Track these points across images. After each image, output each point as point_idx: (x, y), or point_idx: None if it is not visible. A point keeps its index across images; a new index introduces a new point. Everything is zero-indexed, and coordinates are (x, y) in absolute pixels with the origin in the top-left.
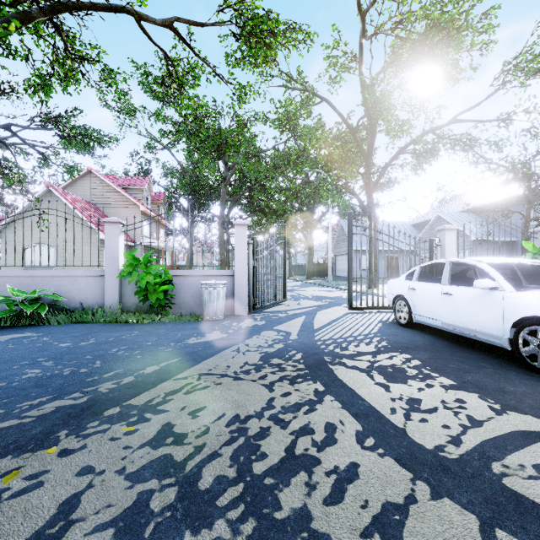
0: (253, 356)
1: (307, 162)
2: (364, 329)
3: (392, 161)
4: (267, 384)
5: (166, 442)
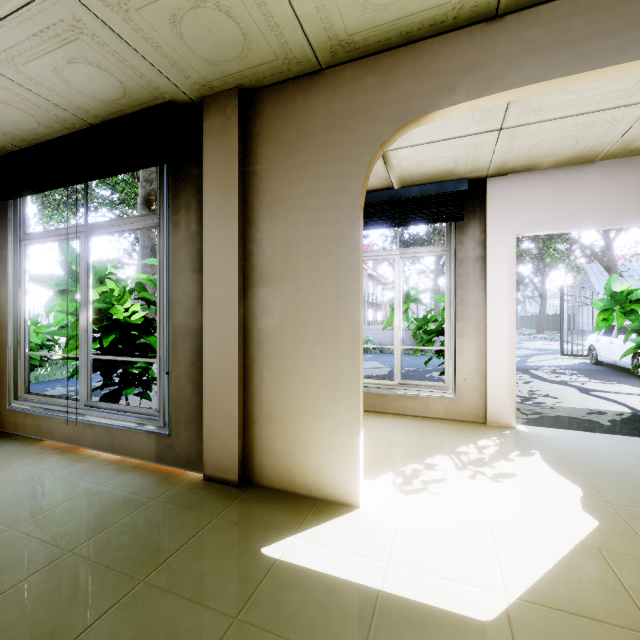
0: None
1: None
2: (561, 364)
3: None
4: None
5: None
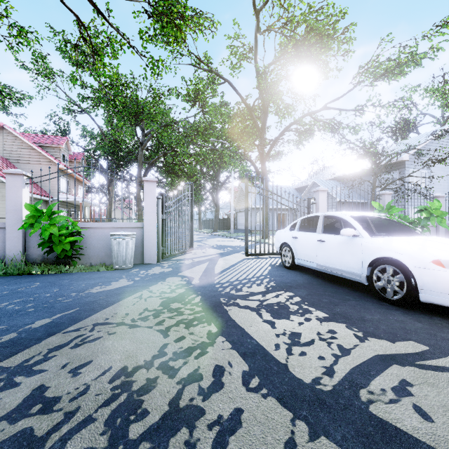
0: (154, 302)
1: (213, 133)
2: (256, 272)
3: (280, 136)
4: (162, 329)
5: (31, 412)
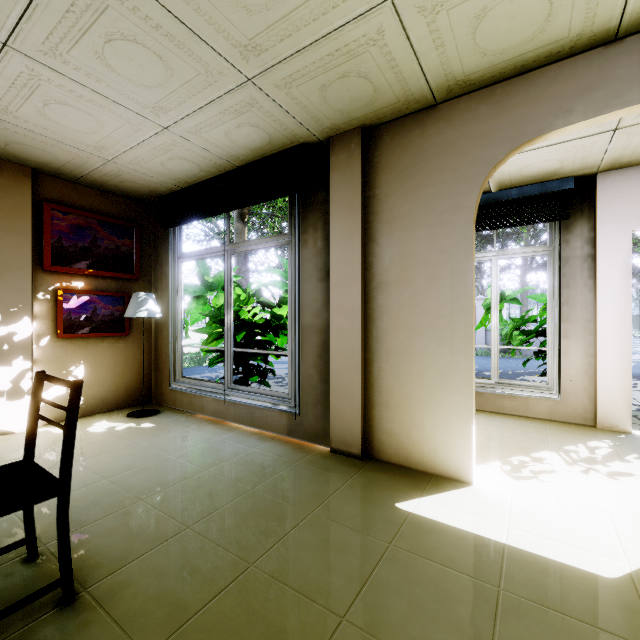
0: None
1: None
2: None
3: None
4: None
5: None
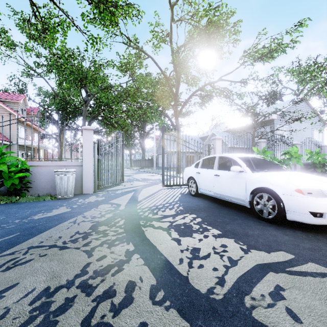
0: (85, 225)
1: (140, 96)
2: (170, 199)
3: (189, 99)
4: (88, 250)
5: None
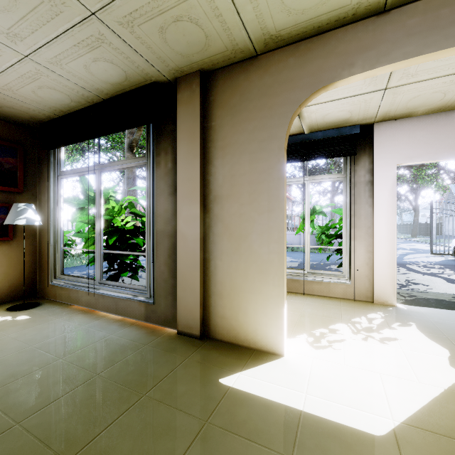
0: None
1: None
2: (431, 260)
3: None
4: None
5: None
